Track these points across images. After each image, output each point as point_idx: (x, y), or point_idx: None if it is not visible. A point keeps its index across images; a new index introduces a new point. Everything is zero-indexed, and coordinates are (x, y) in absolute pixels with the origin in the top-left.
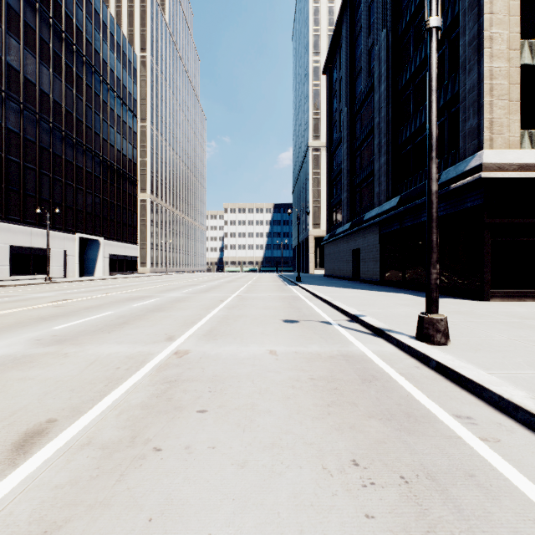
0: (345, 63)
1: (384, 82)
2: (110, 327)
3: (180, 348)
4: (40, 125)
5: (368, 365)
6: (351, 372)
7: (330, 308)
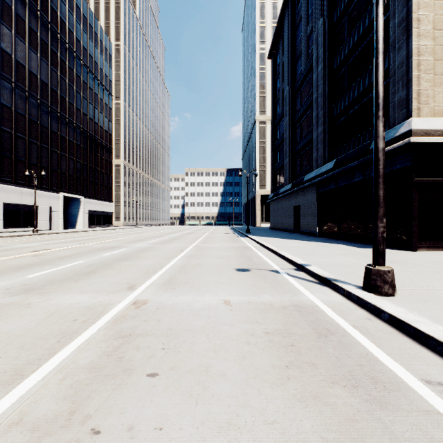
0: (287, 48)
1: (322, 63)
2: (78, 275)
3: (139, 297)
4: (29, 101)
5: (320, 317)
6: (305, 325)
7: (277, 258)
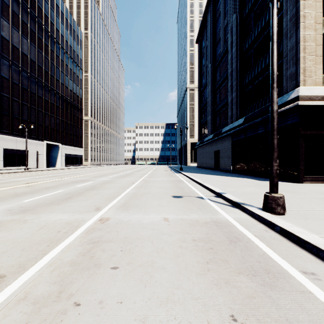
0: (210, 36)
1: (235, 46)
2: (59, 201)
3: (104, 216)
4: (22, 74)
5: (232, 229)
6: (221, 234)
7: (202, 188)
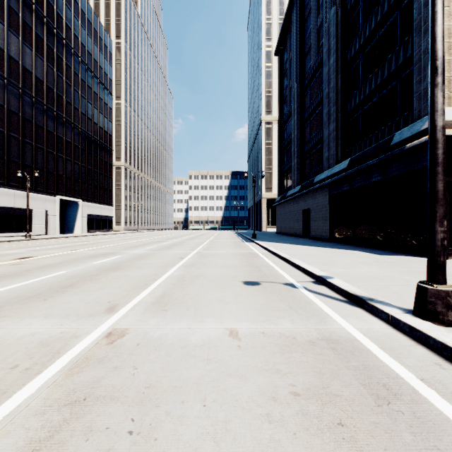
0: (295, 43)
1: (334, 55)
2: (51, 291)
3: (118, 325)
4: (23, 99)
5: (367, 361)
6: (349, 377)
7: (290, 267)
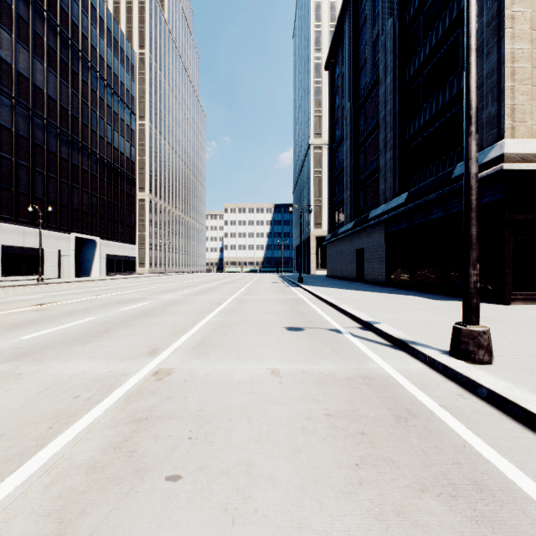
0: (348, 56)
1: (391, 73)
2: (87, 336)
3: (163, 365)
4: (33, 121)
5: (397, 392)
6: (378, 404)
7: (337, 313)
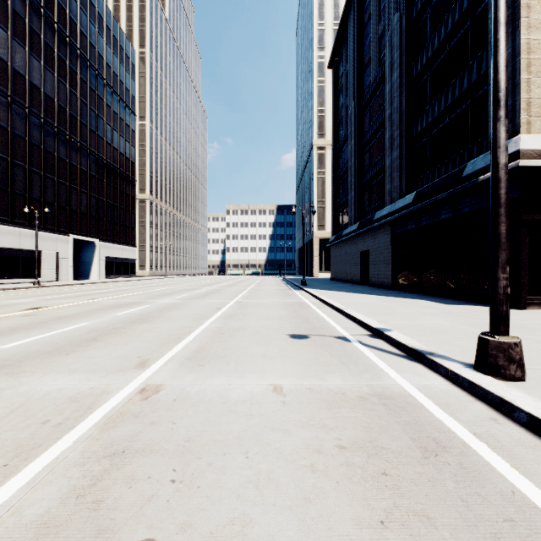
0: (353, 54)
1: (397, 69)
2: (73, 345)
3: (151, 381)
4: (30, 120)
5: (419, 416)
6: (399, 431)
7: (344, 318)
